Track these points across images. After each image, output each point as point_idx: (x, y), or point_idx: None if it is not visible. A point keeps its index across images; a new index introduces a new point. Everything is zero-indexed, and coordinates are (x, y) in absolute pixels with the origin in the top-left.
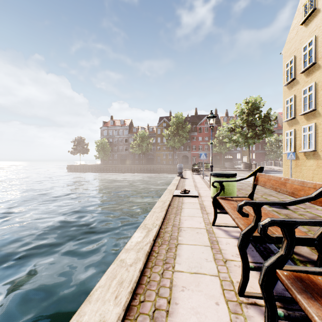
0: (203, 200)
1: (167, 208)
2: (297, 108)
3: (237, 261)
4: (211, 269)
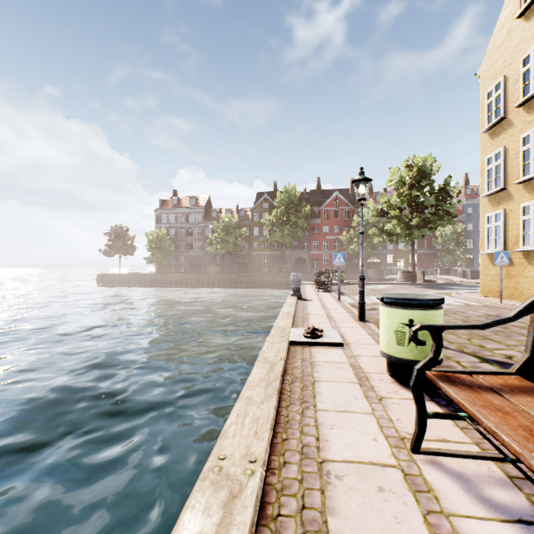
0: (355, 355)
1: (280, 385)
2: (508, 171)
3: None
4: None
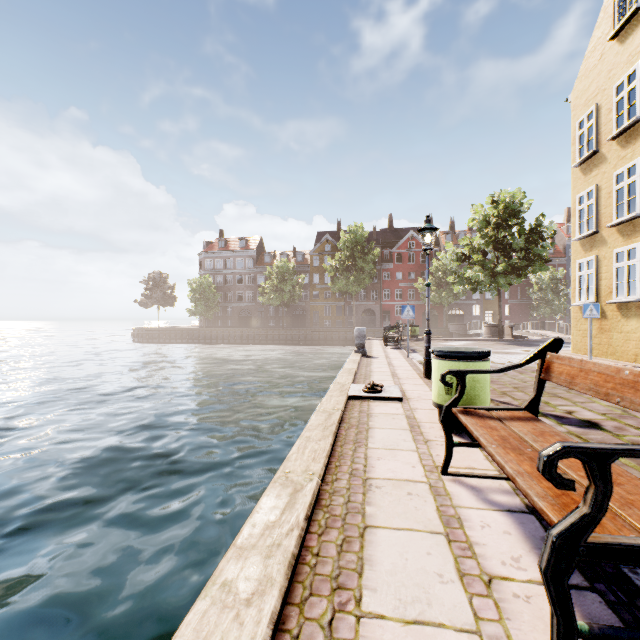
0: (413, 408)
1: (336, 429)
2: (601, 212)
3: (518, 581)
4: (455, 610)
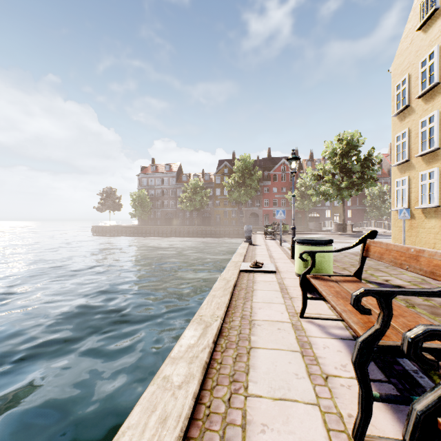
0: (282, 277)
1: (232, 290)
2: (411, 147)
3: (344, 377)
4: (305, 393)
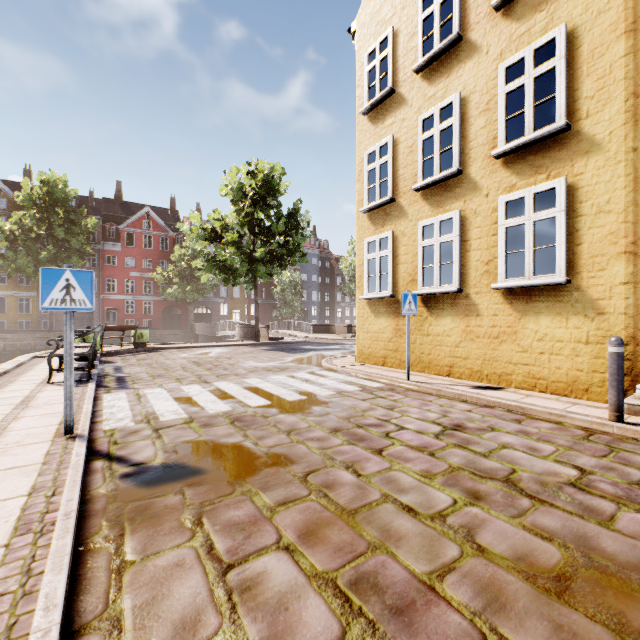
0: None
1: None
2: (400, 173)
3: None
4: None
